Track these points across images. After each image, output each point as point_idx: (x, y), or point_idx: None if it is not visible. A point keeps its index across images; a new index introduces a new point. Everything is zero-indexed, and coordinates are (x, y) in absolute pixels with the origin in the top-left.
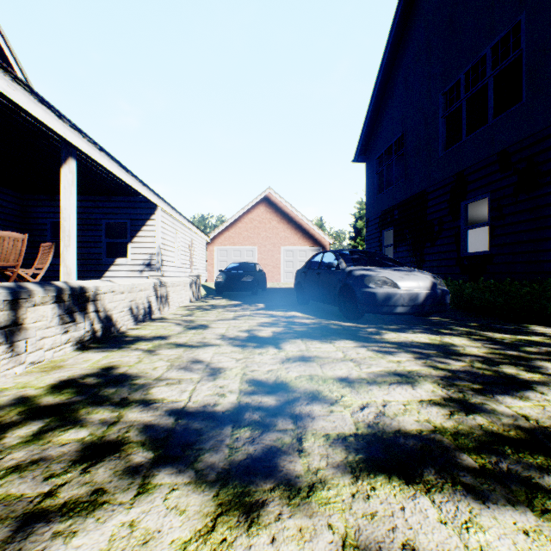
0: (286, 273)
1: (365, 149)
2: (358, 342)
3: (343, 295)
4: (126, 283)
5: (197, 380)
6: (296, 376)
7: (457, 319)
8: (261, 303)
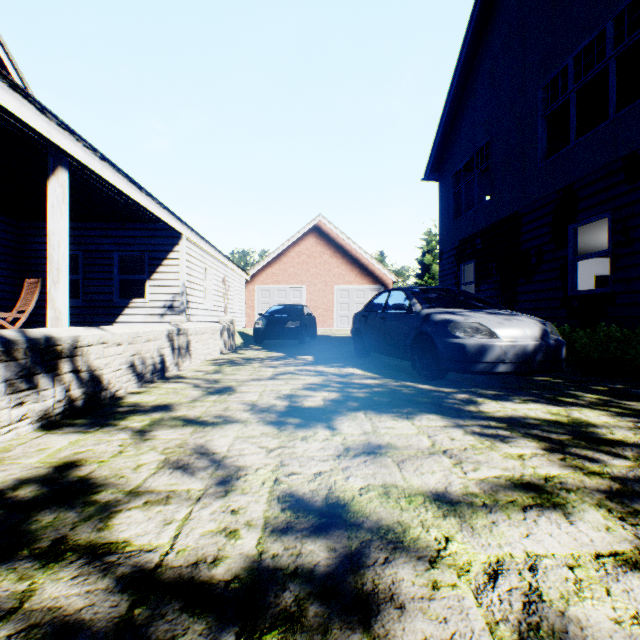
0: (340, 317)
1: (438, 164)
2: (447, 417)
3: (417, 347)
4: (125, 331)
5: (197, 496)
6: (361, 488)
7: (574, 380)
8: (309, 355)
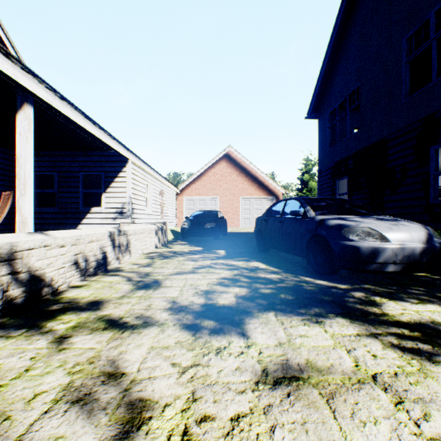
0: (244, 219)
1: (317, 106)
2: (357, 322)
3: (312, 247)
4: (68, 235)
5: None
6: None
7: None
8: (222, 249)
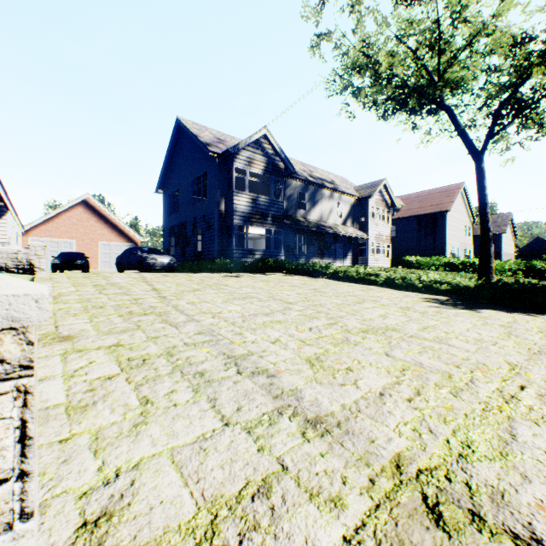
0: (104, 262)
1: (163, 187)
2: None
3: (139, 264)
4: None
5: None
6: None
7: None
8: None
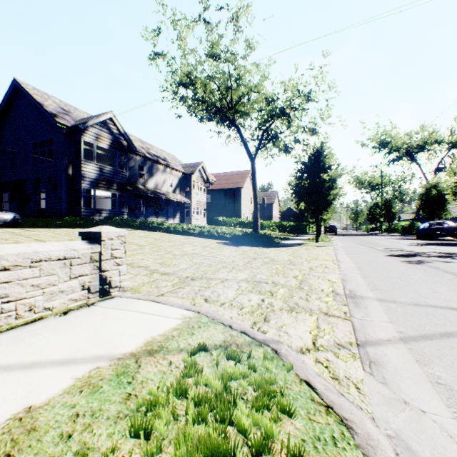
0: None
1: None
2: None
3: None
4: None
5: None
6: None
7: None
8: None
